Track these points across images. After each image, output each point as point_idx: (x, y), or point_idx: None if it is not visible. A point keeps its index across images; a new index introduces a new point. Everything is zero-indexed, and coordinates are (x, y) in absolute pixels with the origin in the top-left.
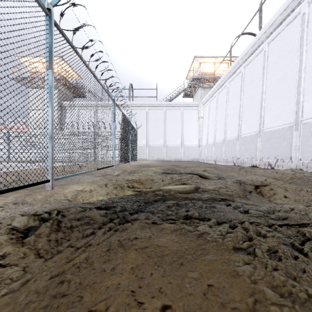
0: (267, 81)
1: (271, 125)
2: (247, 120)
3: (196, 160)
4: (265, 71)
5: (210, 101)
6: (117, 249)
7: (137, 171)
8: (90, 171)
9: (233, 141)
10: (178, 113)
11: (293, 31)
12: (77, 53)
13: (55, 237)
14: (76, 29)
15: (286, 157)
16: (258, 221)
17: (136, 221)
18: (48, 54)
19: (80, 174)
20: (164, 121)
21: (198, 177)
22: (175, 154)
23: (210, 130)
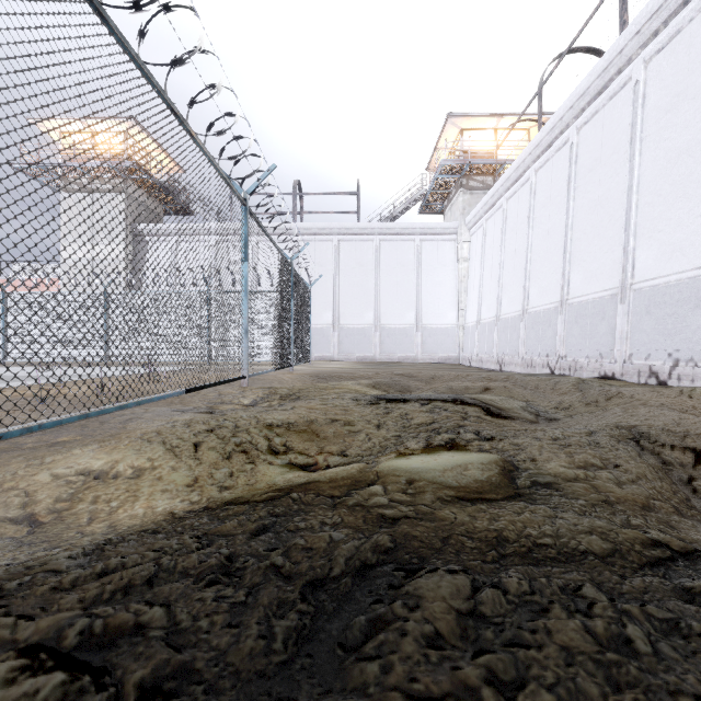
0: (645, 159)
1: (656, 271)
2: (586, 260)
3: (452, 360)
4: (638, 133)
5: (487, 220)
6: None
7: (306, 393)
8: (161, 397)
9: (548, 315)
10: (409, 250)
11: None
12: (104, 18)
13: None
14: None
15: None
16: None
17: None
18: None
19: (115, 410)
20: (375, 269)
21: (482, 413)
22: (402, 347)
23: (487, 289)
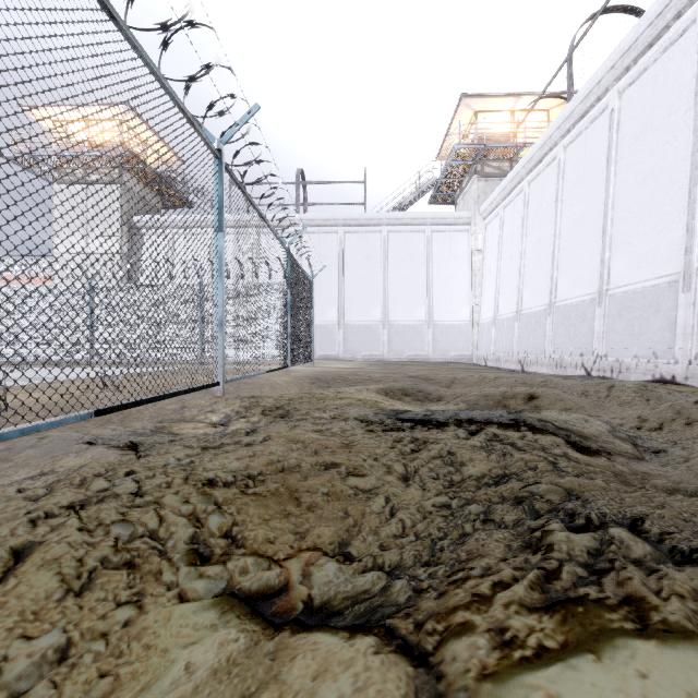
0: None
1: None
2: (632, 243)
3: (466, 359)
4: None
5: (505, 207)
6: None
7: (298, 406)
8: (29, 430)
9: (583, 308)
10: (419, 242)
11: None
12: None
13: None
14: None
15: None
16: None
17: None
18: None
19: None
20: (382, 262)
21: (567, 448)
22: (412, 345)
23: (506, 282)
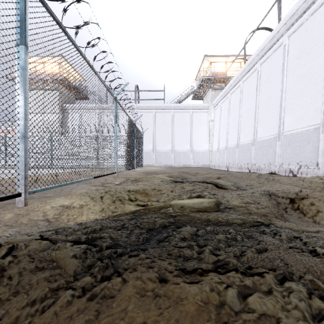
0: (288, 78)
1: (292, 127)
2: (264, 122)
3: (206, 166)
4: (285, 67)
5: (222, 103)
6: None
7: (142, 179)
8: (85, 180)
9: (248, 146)
10: (187, 116)
11: (319, 21)
12: (66, 33)
13: None
14: (63, 0)
15: (312, 163)
16: None
17: (131, 273)
18: (19, 25)
19: (69, 184)
20: (171, 125)
21: (214, 186)
22: (184, 160)
23: (222, 134)
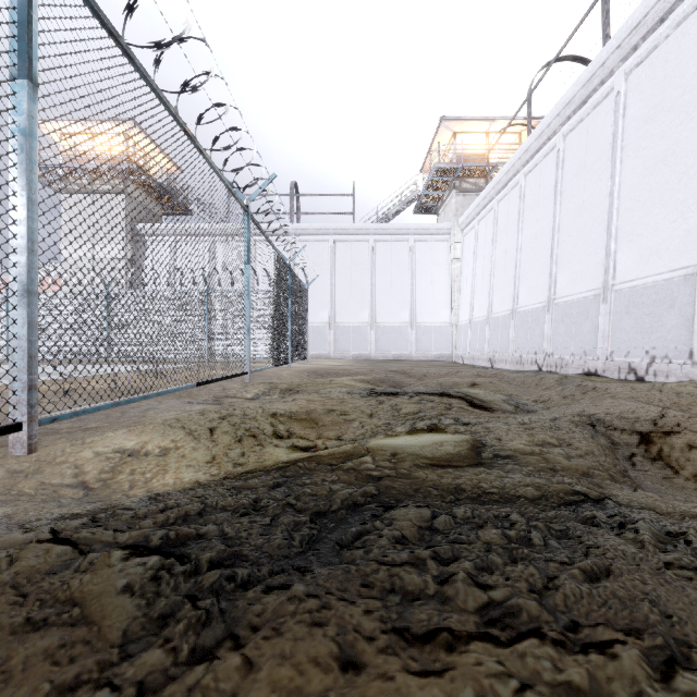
0: (625, 166)
1: (635, 273)
2: (571, 262)
3: (446, 358)
4: (619, 142)
5: (479, 221)
6: None
7: (304, 388)
8: (176, 390)
9: (537, 314)
10: (404, 250)
11: (694, 39)
12: (131, 58)
13: None
14: None
15: (679, 352)
16: None
17: (268, 641)
18: (16, 32)
19: (140, 399)
20: (370, 269)
21: (465, 404)
22: (397, 345)
23: (479, 288)
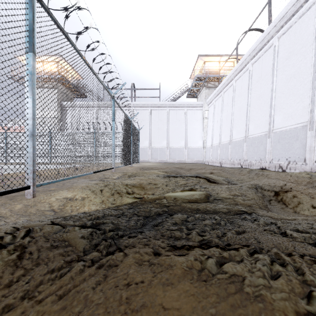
0: (278, 78)
1: (282, 125)
2: (255, 119)
3: (200, 162)
4: (275, 67)
5: (215, 101)
6: (94, 313)
7: (138, 174)
8: (85, 174)
9: (240, 142)
10: (182, 114)
11: (306, 24)
12: (68, 39)
13: (8, 278)
14: (66, 9)
15: (300, 159)
16: (309, 252)
17: (131, 249)
18: (28, 34)
19: (72, 178)
20: (167, 122)
21: (206, 181)
22: (179, 156)
23: (215, 131)
